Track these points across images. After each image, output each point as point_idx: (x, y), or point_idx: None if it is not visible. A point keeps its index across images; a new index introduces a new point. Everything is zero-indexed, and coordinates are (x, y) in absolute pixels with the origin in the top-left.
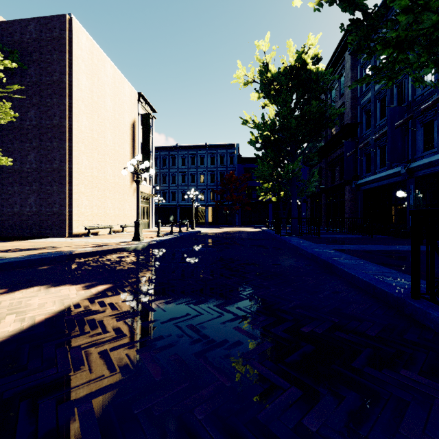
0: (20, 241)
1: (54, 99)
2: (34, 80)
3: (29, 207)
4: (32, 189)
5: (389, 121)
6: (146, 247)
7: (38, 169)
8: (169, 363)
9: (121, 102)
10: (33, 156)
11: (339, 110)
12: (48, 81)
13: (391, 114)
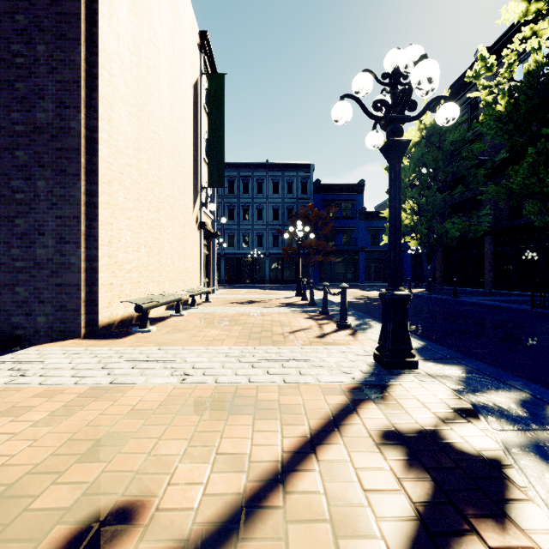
0: None
1: None
2: None
3: None
4: None
5: None
6: None
7: None
8: None
9: (180, 28)
10: None
11: None
12: None
13: None
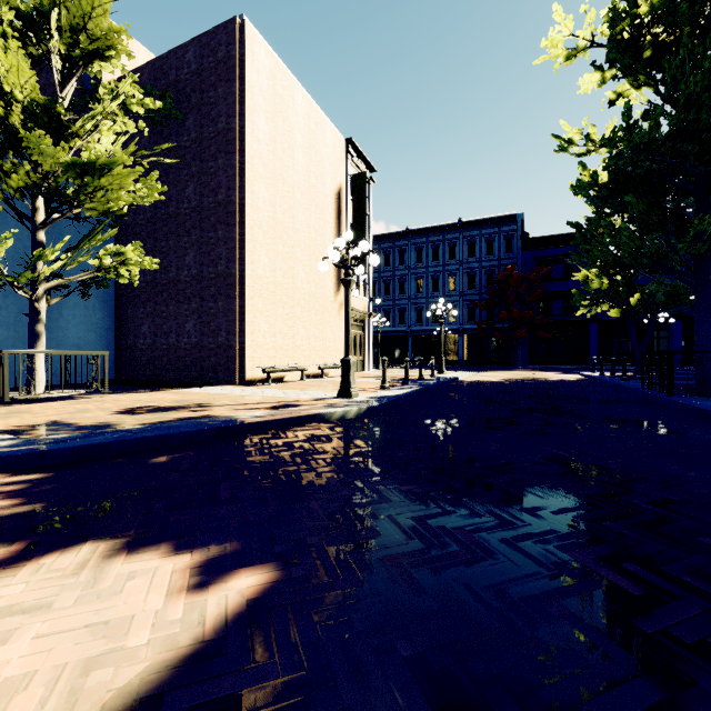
0: (173, 389)
1: (219, 161)
2: (193, 137)
3: (187, 336)
4: (191, 308)
5: None
6: (364, 414)
7: (198, 277)
8: None
9: (319, 157)
10: (193, 255)
11: None
12: (211, 133)
13: None
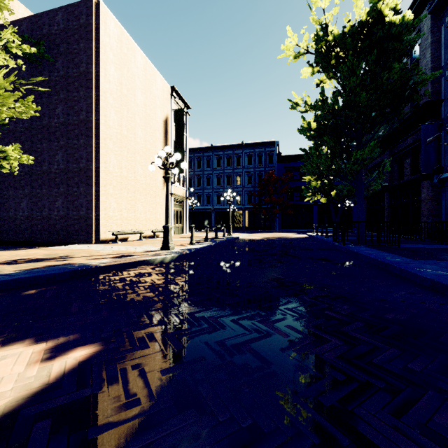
0: (46, 247)
1: (81, 93)
2: (62, 74)
3: (56, 211)
4: (60, 191)
5: None
6: (176, 259)
7: (65, 170)
8: None
9: (152, 96)
10: (61, 155)
11: (431, 74)
12: (75, 73)
13: None
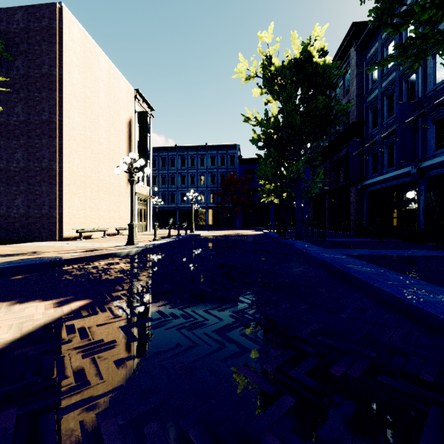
0: (5, 245)
1: (43, 93)
2: (22, 73)
3: (16, 209)
4: (19, 190)
5: (399, 118)
6: (140, 252)
7: (25, 168)
8: (143, 442)
9: (116, 99)
10: (21, 154)
11: (346, 105)
12: (36, 74)
13: (401, 110)
